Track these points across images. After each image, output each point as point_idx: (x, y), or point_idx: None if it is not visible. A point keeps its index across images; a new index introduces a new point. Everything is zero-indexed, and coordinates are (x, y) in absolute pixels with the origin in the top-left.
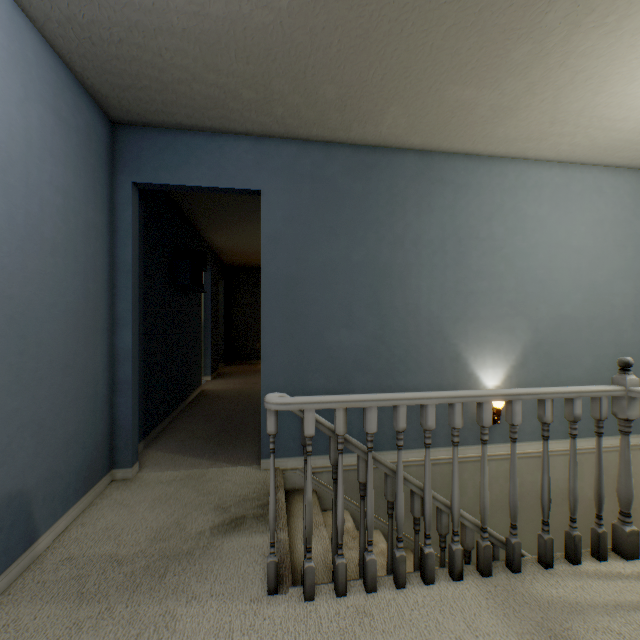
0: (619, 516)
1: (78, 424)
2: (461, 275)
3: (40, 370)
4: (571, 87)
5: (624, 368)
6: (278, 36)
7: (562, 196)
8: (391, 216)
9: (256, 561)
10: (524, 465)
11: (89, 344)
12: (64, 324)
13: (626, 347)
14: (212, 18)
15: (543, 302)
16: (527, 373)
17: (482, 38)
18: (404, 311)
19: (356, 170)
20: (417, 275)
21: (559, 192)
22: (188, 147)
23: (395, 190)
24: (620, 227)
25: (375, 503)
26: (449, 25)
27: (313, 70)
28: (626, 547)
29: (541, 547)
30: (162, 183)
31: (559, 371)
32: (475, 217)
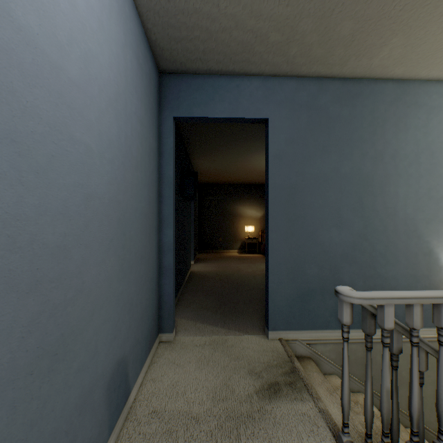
0: None
1: (146, 301)
2: (433, 183)
3: (131, 260)
4: None
5: None
6: None
7: None
8: (373, 135)
9: (312, 431)
10: None
11: (150, 239)
12: (140, 224)
13: None
14: None
15: None
16: None
17: None
18: (383, 213)
19: (343, 99)
20: (395, 183)
21: None
22: (213, 87)
23: (376, 113)
24: None
25: (359, 371)
26: None
27: (341, 7)
28: None
29: None
30: (194, 116)
31: None
32: None
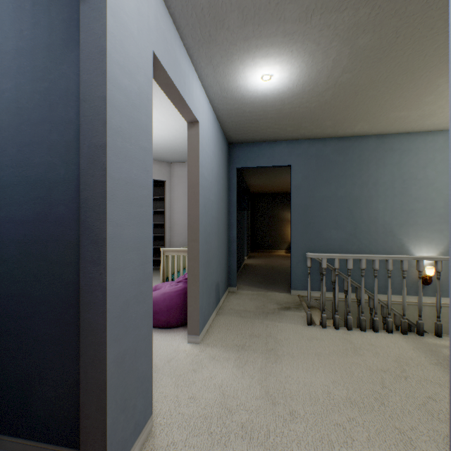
0: None
1: (224, 265)
2: (404, 200)
3: (220, 243)
4: None
5: None
6: (308, 113)
7: None
8: (360, 171)
9: (300, 318)
10: None
11: (225, 235)
12: (222, 227)
13: None
14: (283, 113)
15: None
16: None
17: (405, 99)
18: (368, 221)
19: (340, 150)
20: (376, 201)
21: None
22: (258, 150)
23: (362, 157)
24: None
25: None
26: (387, 98)
27: (321, 119)
28: None
29: (435, 328)
30: (248, 166)
31: None
32: (414, 167)
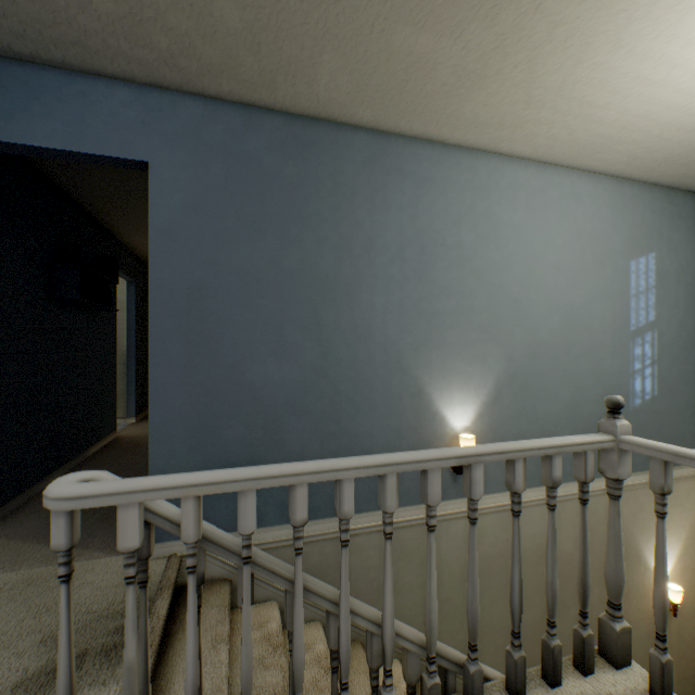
0: (608, 608)
1: None
2: (424, 291)
3: None
4: (549, 48)
5: (614, 410)
6: None
7: (539, 201)
8: (336, 211)
9: None
10: (497, 520)
11: None
12: None
13: (605, 377)
14: None
15: (518, 325)
16: (501, 410)
17: None
18: (353, 335)
19: (289, 147)
20: (370, 289)
21: (536, 196)
22: (28, 87)
23: (341, 178)
24: (599, 241)
25: None
26: None
27: None
28: (617, 652)
29: (510, 670)
30: None
31: (536, 407)
32: (441, 220)
